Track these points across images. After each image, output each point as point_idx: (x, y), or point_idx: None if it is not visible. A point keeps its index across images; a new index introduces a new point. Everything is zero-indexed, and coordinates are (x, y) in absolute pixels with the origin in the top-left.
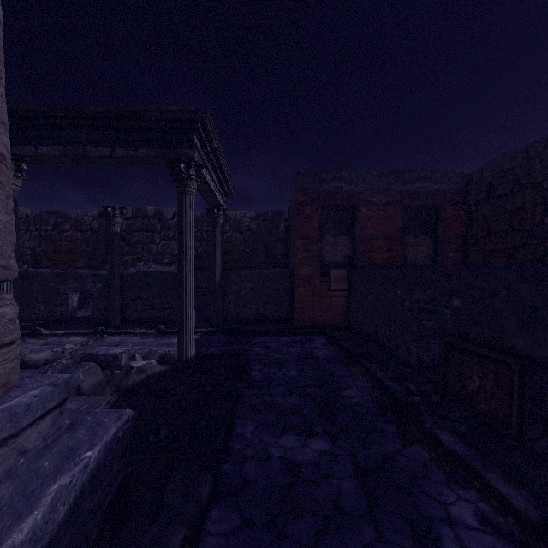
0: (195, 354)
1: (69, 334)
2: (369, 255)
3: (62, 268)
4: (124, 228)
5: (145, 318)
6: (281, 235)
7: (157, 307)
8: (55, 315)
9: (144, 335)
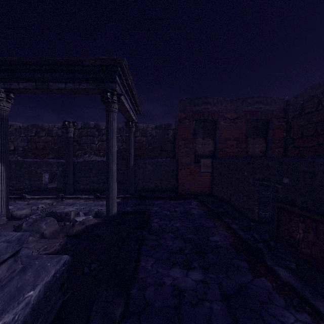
0: (117, 211)
1: (42, 198)
2: (225, 150)
3: (40, 158)
4: (76, 134)
5: (88, 188)
6: (170, 138)
7: (95, 182)
8: (34, 186)
9: (87, 199)
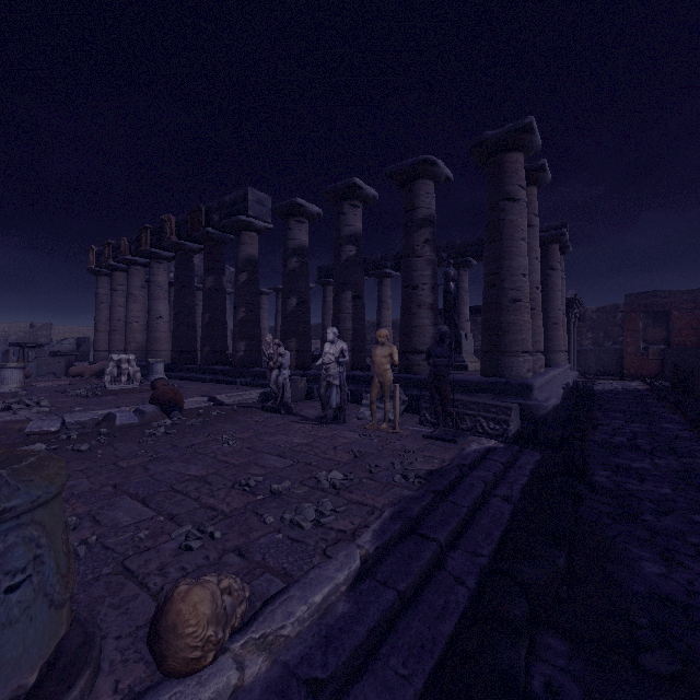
0: None
1: None
2: (679, 339)
3: None
4: None
5: None
6: (618, 323)
7: None
8: None
9: None
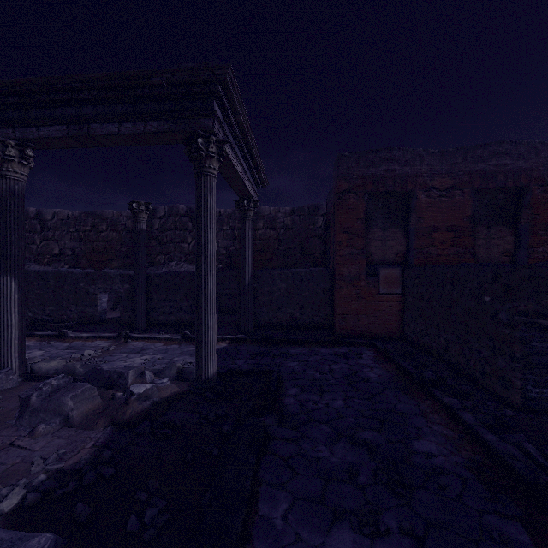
0: (220, 367)
1: (94, 337)
2: (428, 251)
3: (99, 268)
4: (157, 227)
5: (172, 321)
6: (318, 232)
7: (185, 310)
8: (85, 316)
9: (168, 340)
